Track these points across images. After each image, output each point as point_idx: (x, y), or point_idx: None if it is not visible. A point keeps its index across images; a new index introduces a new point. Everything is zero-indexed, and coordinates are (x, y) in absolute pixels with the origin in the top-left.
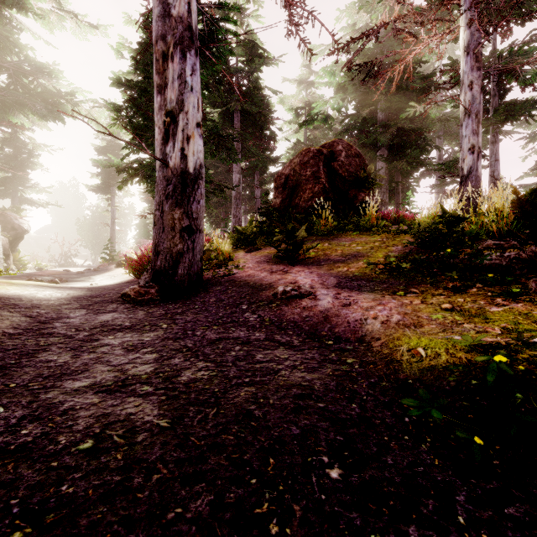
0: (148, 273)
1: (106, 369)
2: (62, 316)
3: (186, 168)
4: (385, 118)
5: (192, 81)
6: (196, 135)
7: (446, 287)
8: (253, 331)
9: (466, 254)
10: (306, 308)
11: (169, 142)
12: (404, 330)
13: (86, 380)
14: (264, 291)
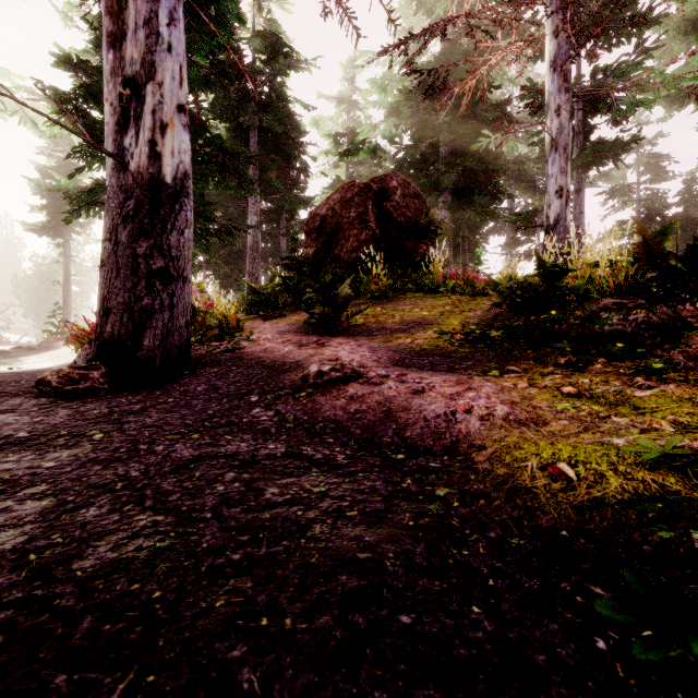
0: (91, 345)
1: None
2: None
3: (160, 174)
4: (449, 155)
5: (170, 36)
6: (178, 124)
7: (557, 363)
8: (265, 441)
9: (578, 318)
10: (355, 398)
11: (128, 129)
12: (522, 430)
13: None
14: (288, 373)
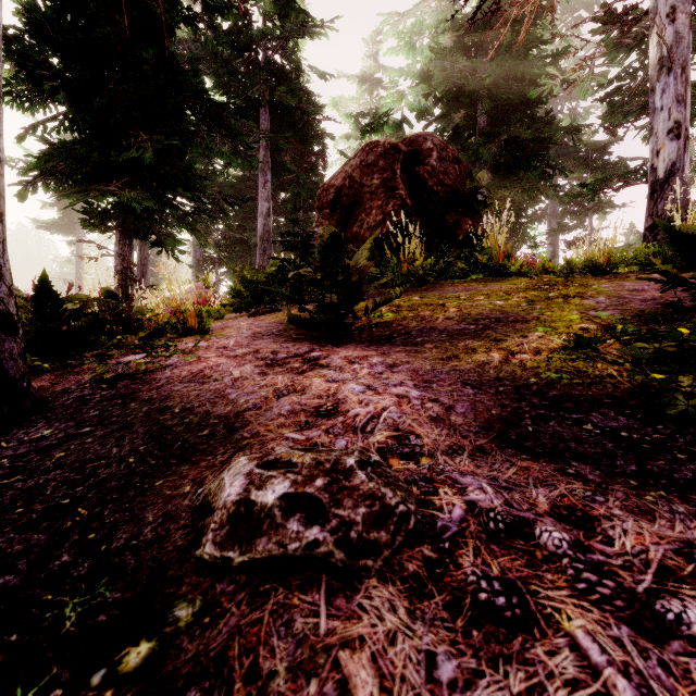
0: None
1: None
2: None
3: None
4: (488, 125)
5: None
6: None
7: None
8: None
9: None
10: None
11: None
12: None
13: None
14: (185, 466)
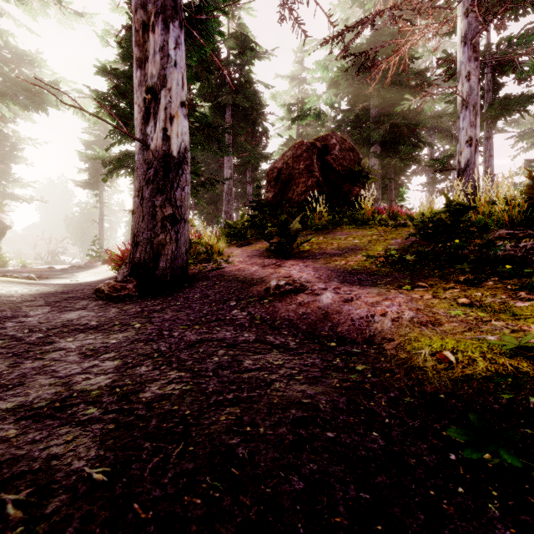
0: (126, 266)
1: (47, 382)
2: (19, 315)
3: (169, 150)
4: (378, 114)
5: (176, 56)
6: (181, 115)
7: (458, 280)
8: (242, 331)
9: (477, 245)
10: (303, 304)
11: (149, 121)
12: (421, 329)
13: (14, 399)
14: (255, 286)
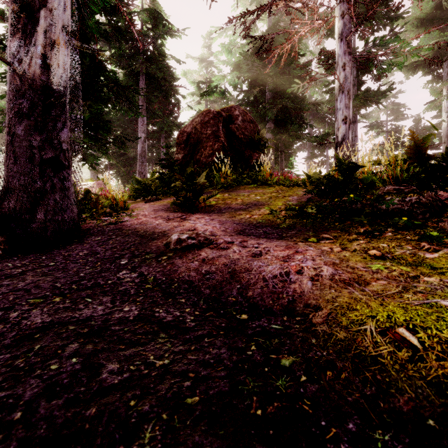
0: None
1: None
2: None
3: (52, 83)
4: (272, 97)
5: None
6: (69, 46)
7: (358, 232)
8: (122, 303)
9: (369, 199)
10: (206, 261)
11: (25, 44)
12: (349, 290)
13: None
14: (155, 240)
